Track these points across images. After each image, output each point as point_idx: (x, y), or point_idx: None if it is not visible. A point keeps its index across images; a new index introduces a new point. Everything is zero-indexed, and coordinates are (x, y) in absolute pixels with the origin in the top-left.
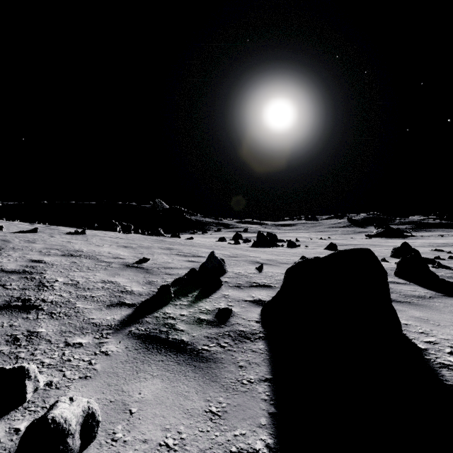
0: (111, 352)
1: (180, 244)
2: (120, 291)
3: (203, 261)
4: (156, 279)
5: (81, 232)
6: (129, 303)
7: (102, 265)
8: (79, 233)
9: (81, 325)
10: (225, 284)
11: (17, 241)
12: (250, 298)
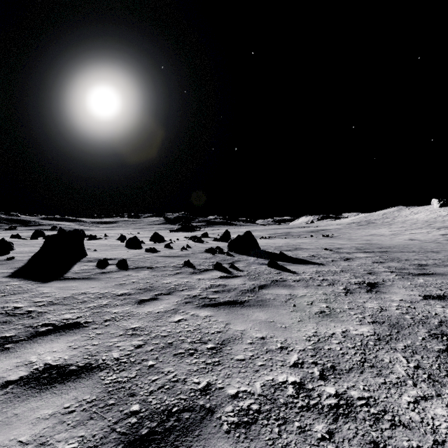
0: None
1: None
2: None
3: None
4: None
5: None
6: None
7: None
8: None
9: None
10: (13, 253)
11: None
12: (28, 255)
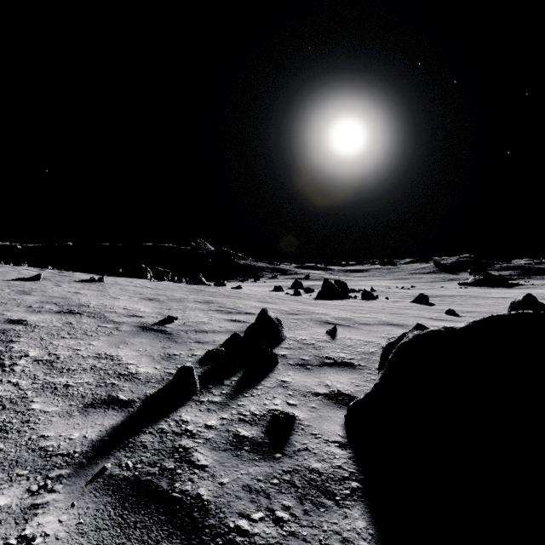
0: (41, 541)
1: (224, 295)
2: (118, 374)
3: (252, 321)
4: (179, 350)
5: (97, 280)
6: (123, 399)
7: (107, 327)
8: (96, 281)
9: (18, 454)
10: (282, 361)
11: (6, 291)
12: (324, 388)
